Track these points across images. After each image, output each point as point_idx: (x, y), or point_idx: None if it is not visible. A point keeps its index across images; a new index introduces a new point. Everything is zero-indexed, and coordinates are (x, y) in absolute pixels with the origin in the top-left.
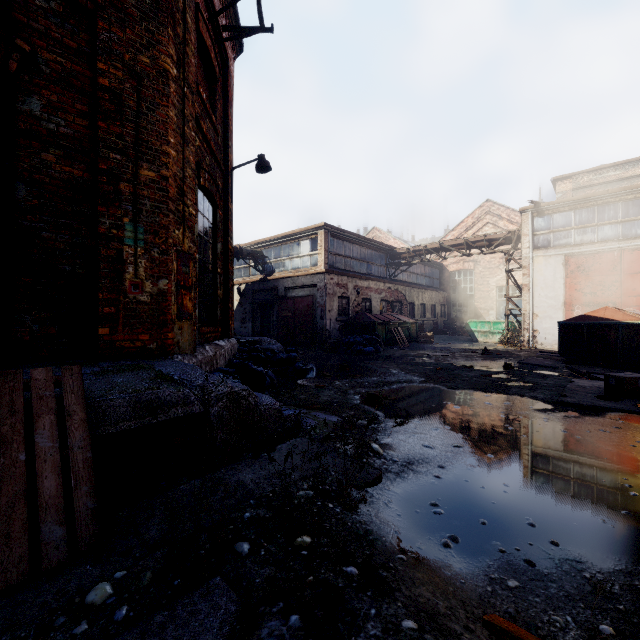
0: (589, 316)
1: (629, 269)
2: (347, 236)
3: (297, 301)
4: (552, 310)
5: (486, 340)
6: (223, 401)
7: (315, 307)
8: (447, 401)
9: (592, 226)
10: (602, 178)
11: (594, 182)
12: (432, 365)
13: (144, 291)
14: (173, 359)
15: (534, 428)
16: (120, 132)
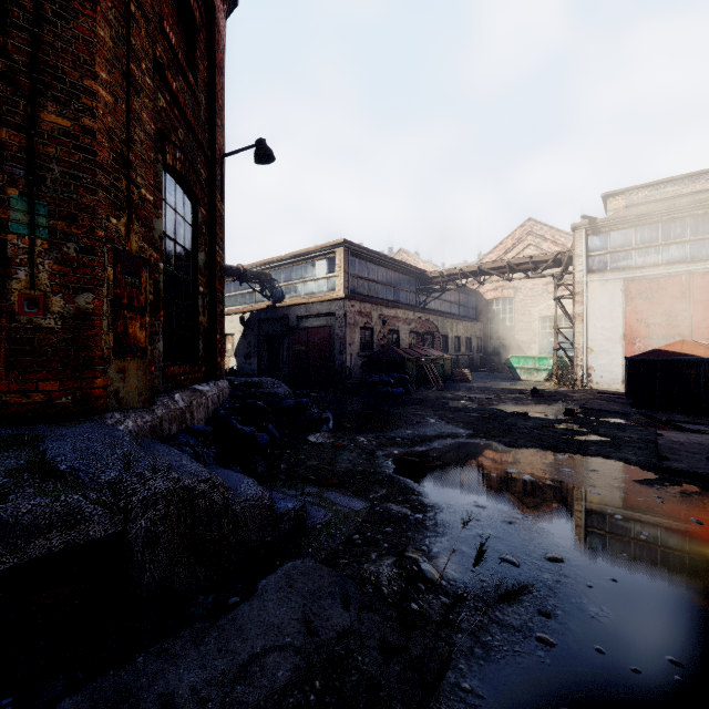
0: (663, 351)
1: (699, 296)
2: (371, 256)
3: (311, 332)
4: (609, 344)
5: (530, 378)
6: (158, 507)
7: (333, 340)
8: (511, 467)
9: (656, 246)
10: (659, 194)
11: (650, 199)
12: (477, 411)
13: (49, 311)
14: (99, 421)
15: (651, 516)
16: (0, 43)
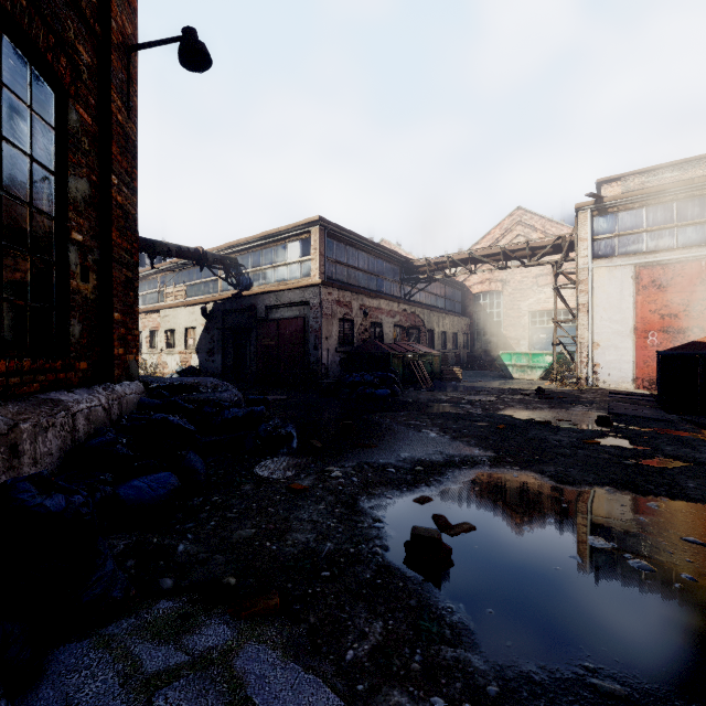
0: (705, 343)
1: None
2: (351, 238)
3: (282, 325)
4: (618, 338)
5: (523, 376)
6: None
7: (307, 333)
8: (593, 534)
9: (671, 227)
10: (657, 180)
11: (647, 185)
12: (485, 419)
13: None
14: None
15: None
16: None
